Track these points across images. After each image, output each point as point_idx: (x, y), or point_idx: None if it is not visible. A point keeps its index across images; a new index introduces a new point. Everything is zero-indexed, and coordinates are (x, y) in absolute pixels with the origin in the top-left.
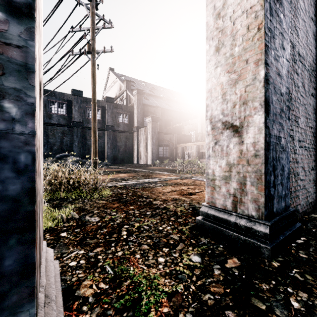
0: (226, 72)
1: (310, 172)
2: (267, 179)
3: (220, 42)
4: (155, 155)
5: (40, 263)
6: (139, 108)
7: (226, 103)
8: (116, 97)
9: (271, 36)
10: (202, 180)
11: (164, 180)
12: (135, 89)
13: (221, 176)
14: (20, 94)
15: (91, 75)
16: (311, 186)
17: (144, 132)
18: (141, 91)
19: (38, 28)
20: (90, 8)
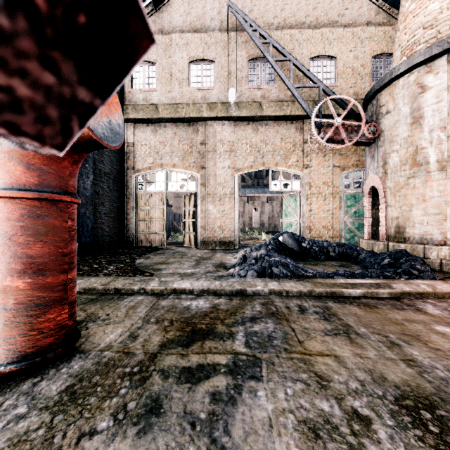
0: None
1: (115, 229)
2: (78, 228)
3: None
4: None
5: None
6: None
7: None
8: None
9: (80, 175)
10: None
11: None
12: None
13: None
14: None
15: None
16: (116, 236)
17: None
18: None
19: None
20: None
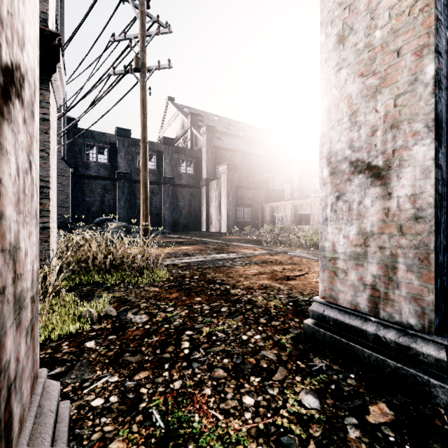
0: (357, 75)
1: None
2: (439, 260)
3: (346, 26)
4: (232, 219)
5: (9, 435)
6: (210, 153)
7: (357, 129)
8: (177, 138)
9: (444, 4)
10: (303, 256)
11: (246, 256)
12: (204, 125)
13: (347, 253)
14: None
15: (141, 103)
16: None
17: (216, 186)
18: (213, 129)
19: None
20: (139, 6)
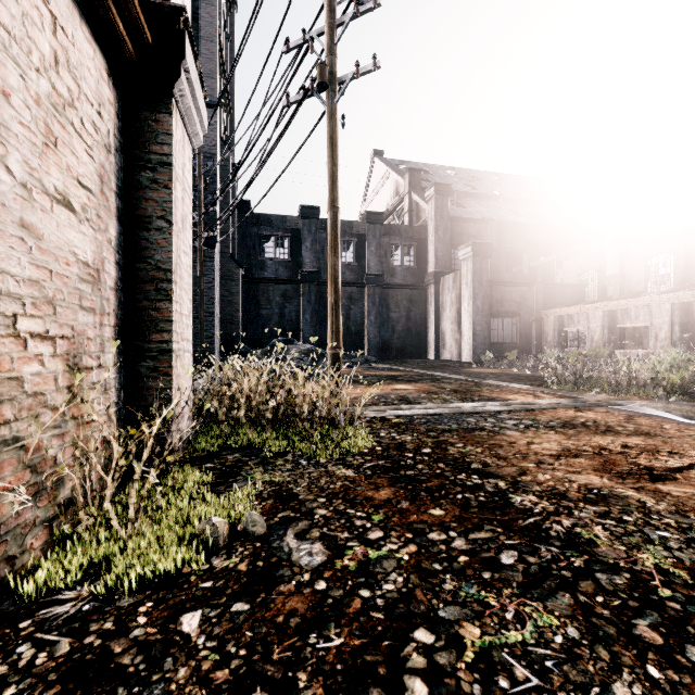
0: None
1: None
2: None
3: None
4: (481, 338)
5: None
6: (441, 229)
7: None
8: (388, 213)
9: None
10: (660, 417)
11: (523, 409)
12: (432, 185)
13: None
14: None
15: (328, 141)
16: None
17: (452, 284)
18: (446, 188)
19: None
20: None
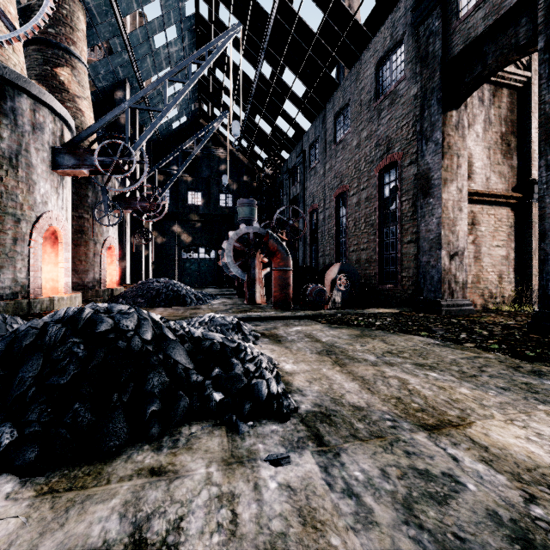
0: None
1: None
2: (541, 283)
3: None
4: None
5: (453, 296)
6: None
7: None
8: None
9: (548, 185)
10: None
11: None
12: None
13: None
14: (439, 262)
15: None
16: None
17: None
18: None
19: (447, 246)
20: None
